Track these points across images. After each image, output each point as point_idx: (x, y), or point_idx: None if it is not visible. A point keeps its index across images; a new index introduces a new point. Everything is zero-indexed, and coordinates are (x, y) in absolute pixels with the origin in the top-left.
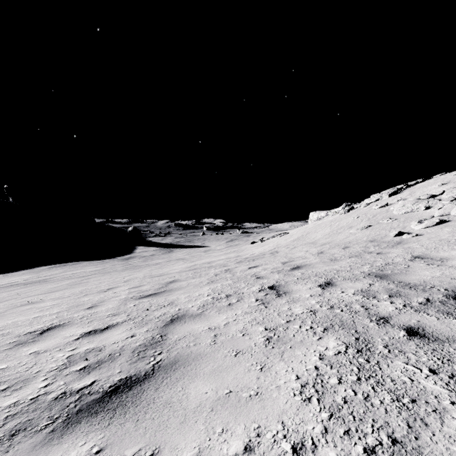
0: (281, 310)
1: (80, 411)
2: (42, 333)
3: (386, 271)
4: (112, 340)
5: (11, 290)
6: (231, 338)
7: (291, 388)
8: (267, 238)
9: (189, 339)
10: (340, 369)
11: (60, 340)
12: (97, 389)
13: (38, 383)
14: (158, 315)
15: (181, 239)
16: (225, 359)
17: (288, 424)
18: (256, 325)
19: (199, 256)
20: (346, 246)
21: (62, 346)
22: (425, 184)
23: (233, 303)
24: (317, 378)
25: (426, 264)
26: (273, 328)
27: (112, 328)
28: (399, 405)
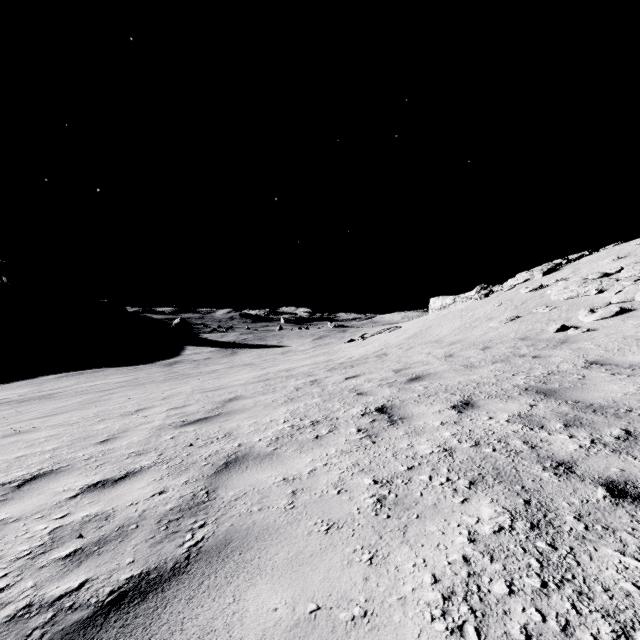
0: (397, 447)
1: None
2: (21, 486)
3: (551, 384)
4: (128, 500)
5: None
6: (320, 497)
7: (426, 603)
8: (371, 334)
9: (251, 499)
10: (508, 563)
11: (46, 499)
12: (88, 598)
13: None
14: (206, 454)
15: (249, 335)
16: (309, 539)
17: None
18: (359, 475)
19: (274, 360)
20: (486, 347)
21: (47, 510)
22: (593, 258)
23: (322, 436)
24: (469, 582)
25: (610, 374)
26: (386, 479)
27: (133, 478)
28: None
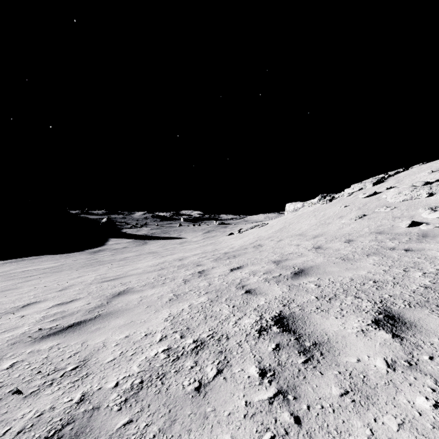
0: None
1: None
2: None
3: None
4: None
5: None
6: None
7: None
8: (245, 229)
9: None
10: None
11: None
12: None
13: None
14: (18, 426)
15: (157, 230)
16: None
17: None
18: None
19: (173, 248)
20: (349, 239)
21: None
22: (409, 172)
23: (207, 385)
24: None
25: None
26: None
27: None
28: None
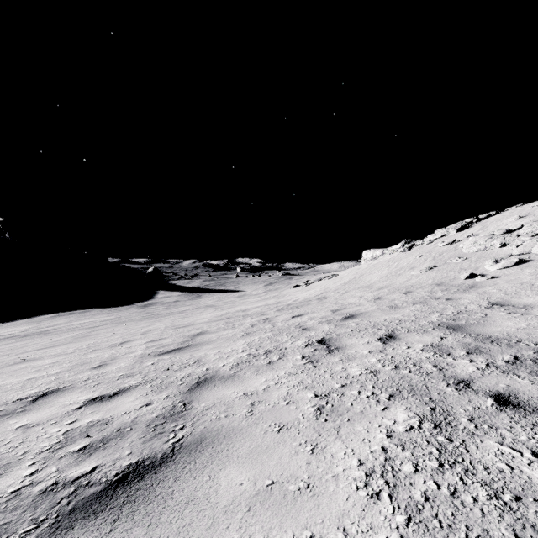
0: (333, 370)
1: (74, 510)
2: (35, 400)
3: (459, 321)
4: (122, 410)
5: (4, 344)
6: (273, 407)
7: (353, 478)
8: (313, 281)
9: (219, 409)
10: (416, 451)
11: (57, 410)
12: (99, 478)
13: (23, 469)
14: (181, 376)
15: (210, 282)
16: (265, 436)
17: (351, 532)
18: (303, 391)
19: (232, 302)
20: (408, 291)
21: (59, 418)
22: (499, 217)
23: (274, 362)
24: (386, 464)
25: (507, 313)
26: (325, 394)
27: (124, 394)
28: (499, 504)
